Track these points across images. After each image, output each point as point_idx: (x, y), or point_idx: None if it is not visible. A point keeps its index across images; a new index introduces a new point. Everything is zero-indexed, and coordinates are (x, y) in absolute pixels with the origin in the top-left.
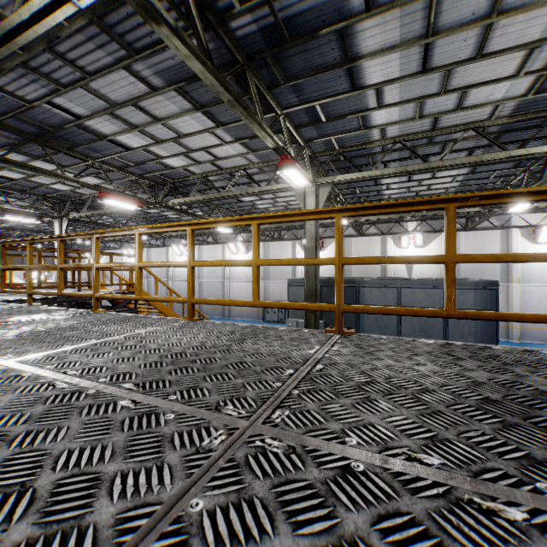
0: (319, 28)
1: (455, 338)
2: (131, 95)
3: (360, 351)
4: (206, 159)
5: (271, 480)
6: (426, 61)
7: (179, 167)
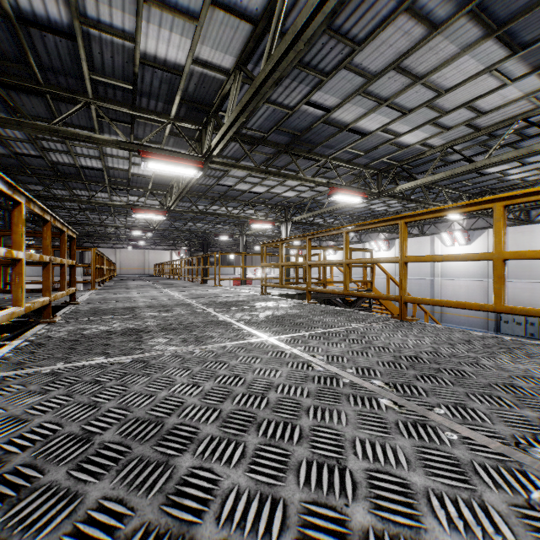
0: None
1: None
2: (396, 54)
3: None
4: (460, 120)
5: None
6: None
7: (415, 143)
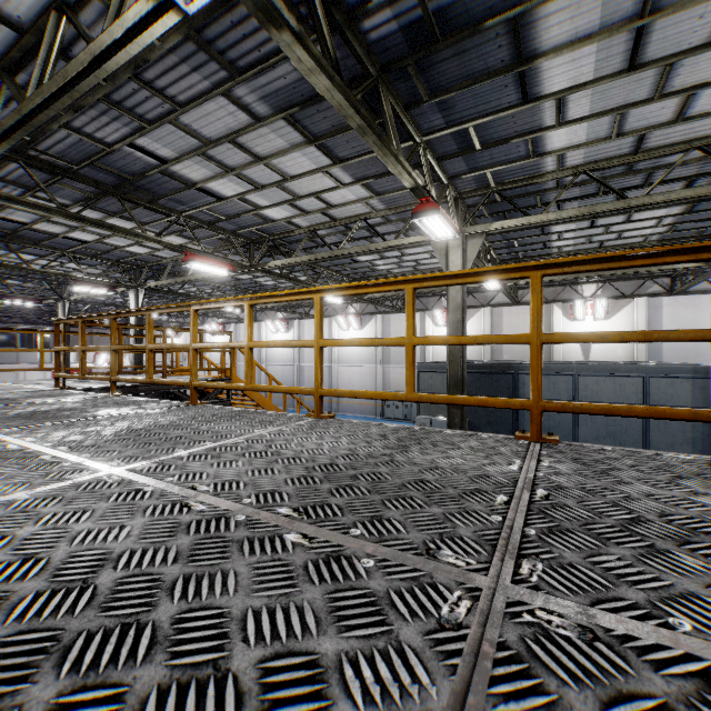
0: (483, 19)
1: (661, 446)
2: (228, 129)
3: (587, 469)
4: (316, 207)
5: (592, 690)
6: (637, 54)
7: (281, 219)
